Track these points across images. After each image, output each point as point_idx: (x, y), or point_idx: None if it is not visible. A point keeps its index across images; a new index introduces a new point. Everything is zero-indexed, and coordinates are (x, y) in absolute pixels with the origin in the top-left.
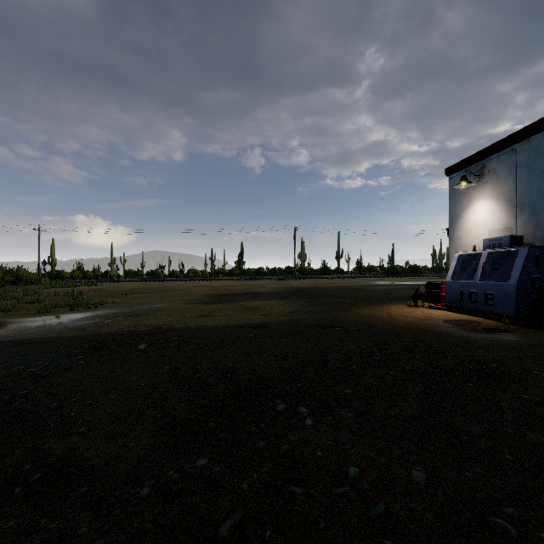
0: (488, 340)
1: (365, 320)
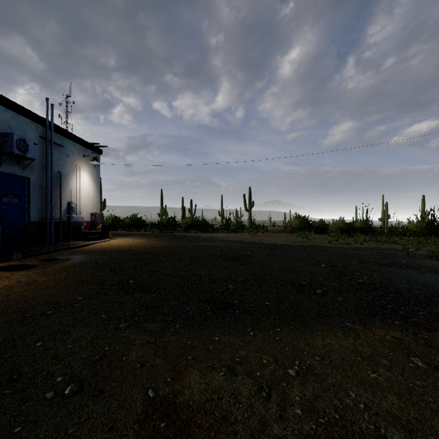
0: (93, 256)
1: (49, 291)
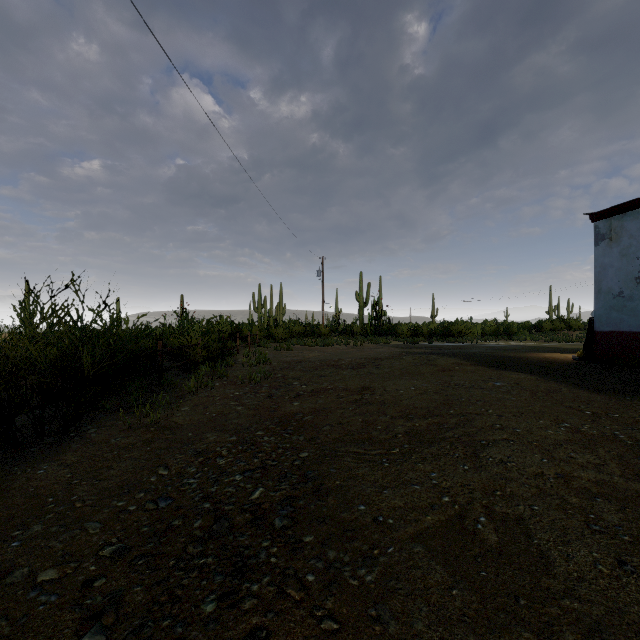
0: None
1: None
